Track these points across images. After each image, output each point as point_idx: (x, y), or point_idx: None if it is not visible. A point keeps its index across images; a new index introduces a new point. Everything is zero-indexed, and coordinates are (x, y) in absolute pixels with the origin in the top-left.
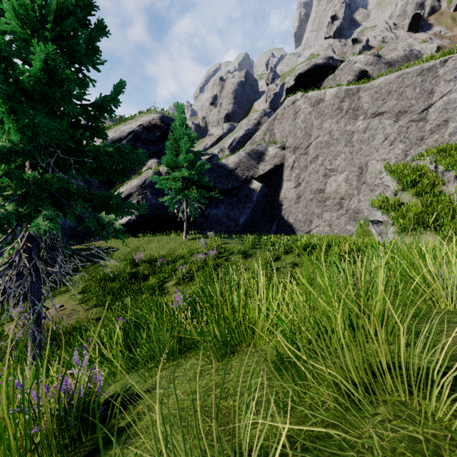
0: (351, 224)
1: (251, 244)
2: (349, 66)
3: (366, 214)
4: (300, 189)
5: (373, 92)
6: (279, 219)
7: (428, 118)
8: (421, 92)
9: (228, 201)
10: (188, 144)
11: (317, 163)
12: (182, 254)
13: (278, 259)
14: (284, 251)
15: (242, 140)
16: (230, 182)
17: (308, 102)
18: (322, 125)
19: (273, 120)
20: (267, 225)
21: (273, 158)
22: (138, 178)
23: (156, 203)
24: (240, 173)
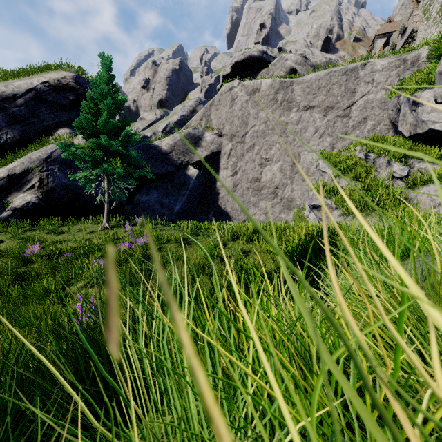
0: (285, 212)
1: (190, 231)
2: (281, 62)
3: (299, 203)
4: (237, 178)
5: (305, 86)
6: (216, 208)
7: (351, 115)
8: (346, 90)
9: (161, 186)
10: (110, 107)
11: (253, 152)
12: (100, 245)
13: (225, 247)
14: (230, 237)
15: (177, 125)
16: (164, 166)
17: (244, 90)
18: (258, 114)
19: (209, 105)
20: (203, 214)
21: (210, 145)
22: (41, 150)
23: (67, 183)
24: (175, 157)
